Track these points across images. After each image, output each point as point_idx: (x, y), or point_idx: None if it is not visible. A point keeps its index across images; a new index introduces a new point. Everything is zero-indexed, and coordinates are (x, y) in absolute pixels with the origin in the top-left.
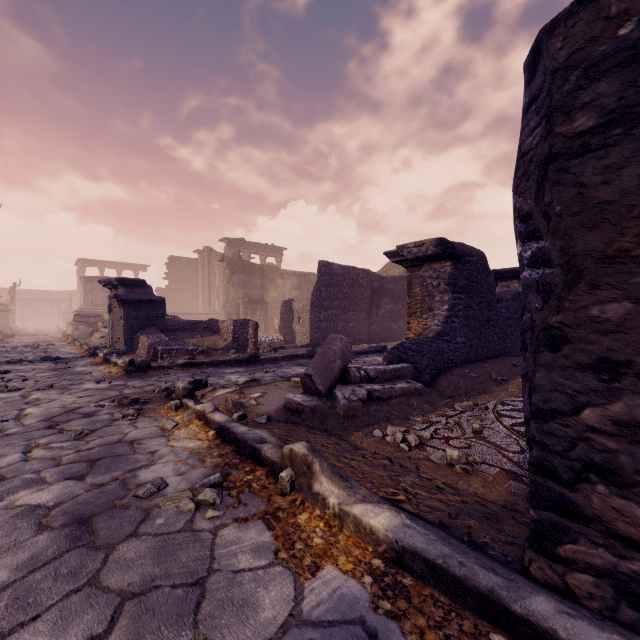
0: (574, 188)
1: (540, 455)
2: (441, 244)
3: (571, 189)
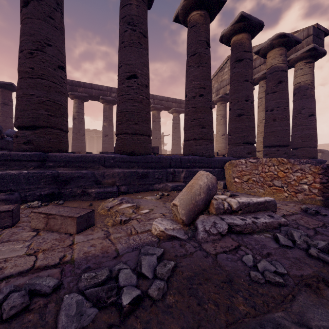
0: None
1: None
2: (319, 150)
3: None
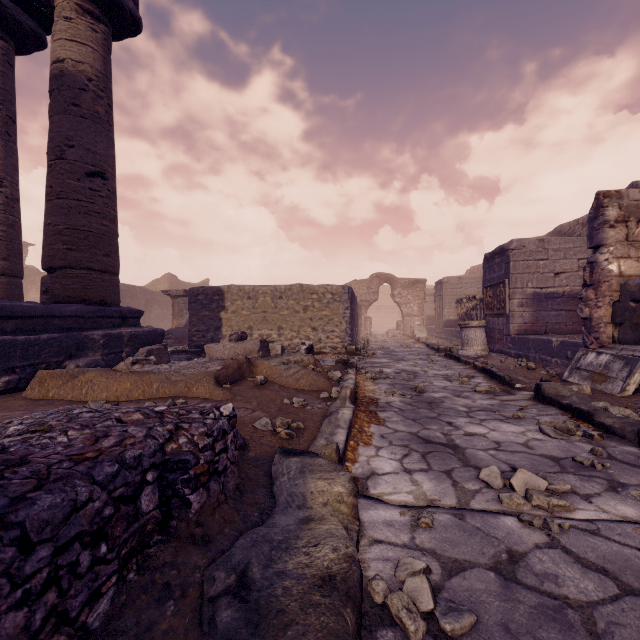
0: (192, 307)
1: (189, 335)
2: (186, 292)
3: (192, 307)
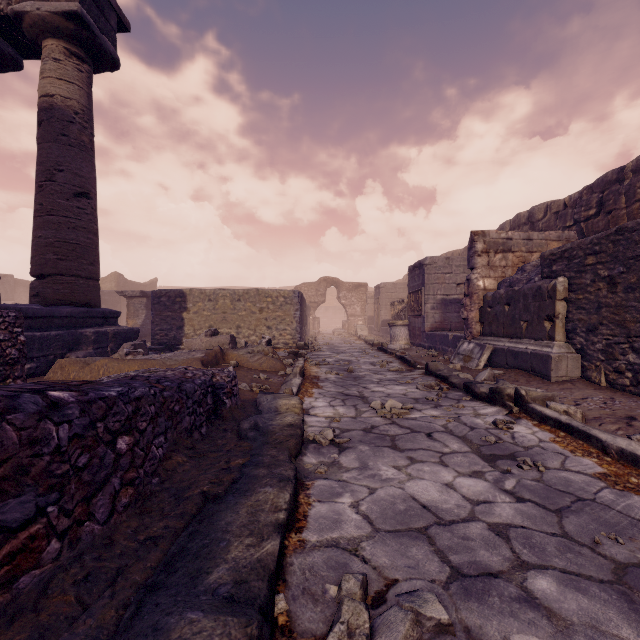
0: (155, 308)
1: (152, 334)
2: (142, 293)
3: (155, 308)
